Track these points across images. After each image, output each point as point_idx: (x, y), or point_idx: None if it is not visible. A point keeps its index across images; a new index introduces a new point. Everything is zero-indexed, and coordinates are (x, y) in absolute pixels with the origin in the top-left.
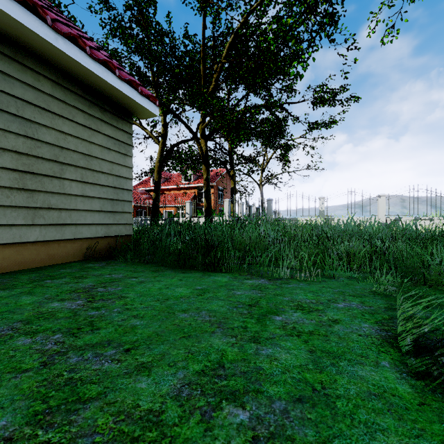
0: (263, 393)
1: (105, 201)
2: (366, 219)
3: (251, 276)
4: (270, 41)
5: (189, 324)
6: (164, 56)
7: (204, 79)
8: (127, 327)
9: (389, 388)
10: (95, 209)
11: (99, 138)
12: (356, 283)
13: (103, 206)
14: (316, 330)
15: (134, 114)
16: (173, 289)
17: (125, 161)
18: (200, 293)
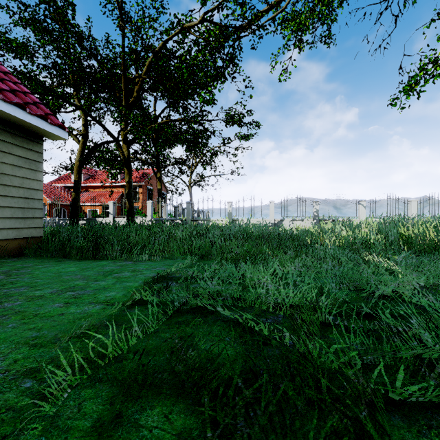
0: (85, 290)
1: (16, 209)
2: (261, 220)
3: (125, 260)
4: (184, 70)
5: (67, 279)
6: (83, 59)
7: (125, 89)
8: (33, 282)
9: (131, 285)
10: (6, 217)
11: (10, 158)
12: (182, 260)
13: (14, 213)
14: (128, 277)
15: (45, 137)
16: (66, 269)
17: (35, 176)
18: (84, 269)
